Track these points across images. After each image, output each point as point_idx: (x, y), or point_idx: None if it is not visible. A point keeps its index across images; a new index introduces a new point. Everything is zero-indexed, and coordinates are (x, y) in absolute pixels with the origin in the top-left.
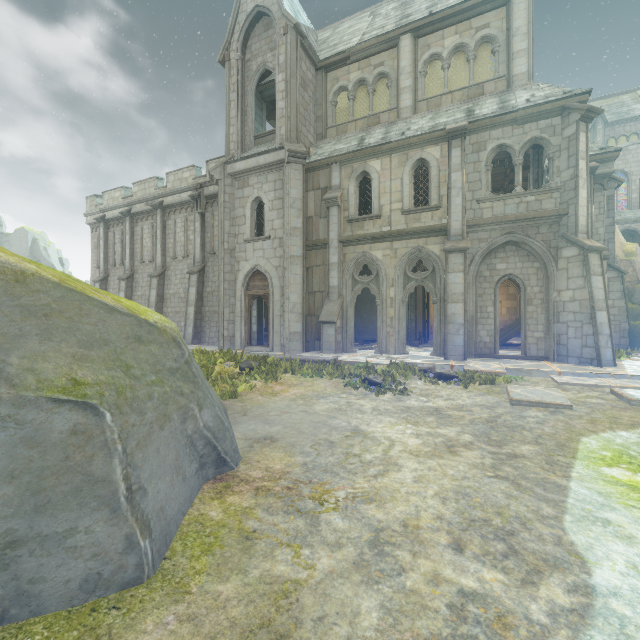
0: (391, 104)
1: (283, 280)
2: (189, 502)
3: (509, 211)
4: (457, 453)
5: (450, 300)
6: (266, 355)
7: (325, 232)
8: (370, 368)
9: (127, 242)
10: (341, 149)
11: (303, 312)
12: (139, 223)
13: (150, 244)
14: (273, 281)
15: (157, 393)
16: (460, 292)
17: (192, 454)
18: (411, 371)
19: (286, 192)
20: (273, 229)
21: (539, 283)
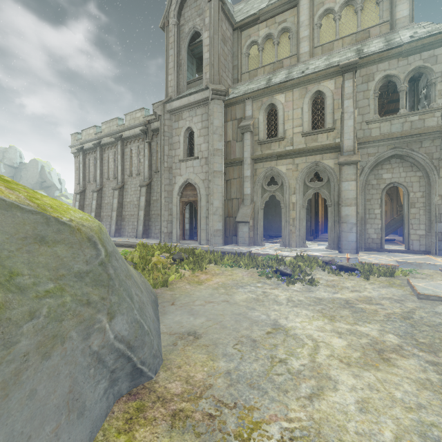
0: (292, 51)
1: (208, 190)
2: (87, 441)
3: (395, 130)
4: (392, 362)
5: (344, 204)
6: (194, 248)
7: (240, 152)
8: (279, 260)
9: (98, 165)
10: (253, 88)
11: (223, 214)
12: (106, 151)
13: (113, 166)
14: (200, 191)
15: (47, 308)
16: (352, 197)
17: (99, 373)
18: (315, 263)
19: (210, 122)
20: (200, 151)
21: (421, 189)
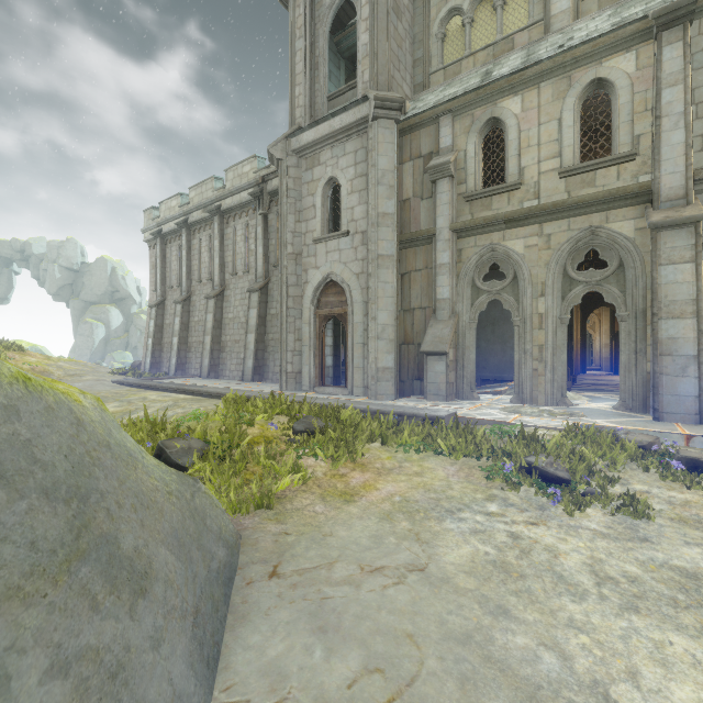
0: (533, 15)
1: (367, 292)
2: None
3: None
4: None
5: (665, 313)
6: (339, 406)
7: (429, 220)
8: (529, 439)
9: (183, 258)
10: (454, 92)
11: (396, 338)
12: (196, 235)
13: (208, 259)
14: (353, 294)
15: None
16: (687, 298)
17: None
18: (623, 451)
19: (371, 163)
20: (353, 220)
21: None
